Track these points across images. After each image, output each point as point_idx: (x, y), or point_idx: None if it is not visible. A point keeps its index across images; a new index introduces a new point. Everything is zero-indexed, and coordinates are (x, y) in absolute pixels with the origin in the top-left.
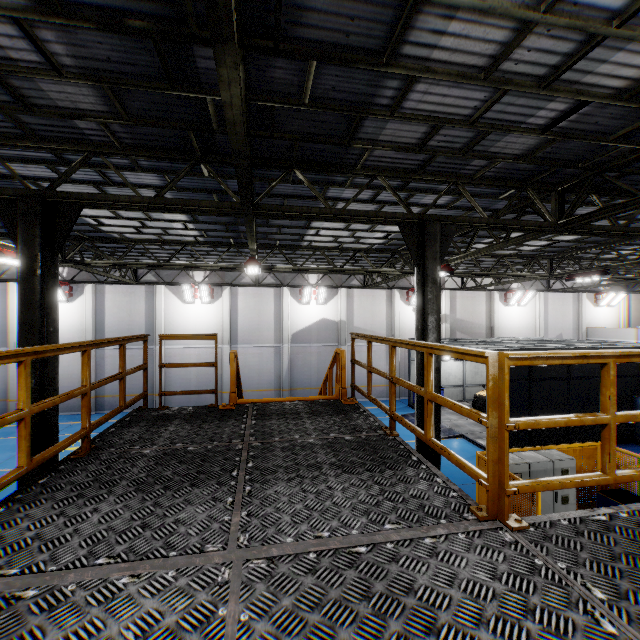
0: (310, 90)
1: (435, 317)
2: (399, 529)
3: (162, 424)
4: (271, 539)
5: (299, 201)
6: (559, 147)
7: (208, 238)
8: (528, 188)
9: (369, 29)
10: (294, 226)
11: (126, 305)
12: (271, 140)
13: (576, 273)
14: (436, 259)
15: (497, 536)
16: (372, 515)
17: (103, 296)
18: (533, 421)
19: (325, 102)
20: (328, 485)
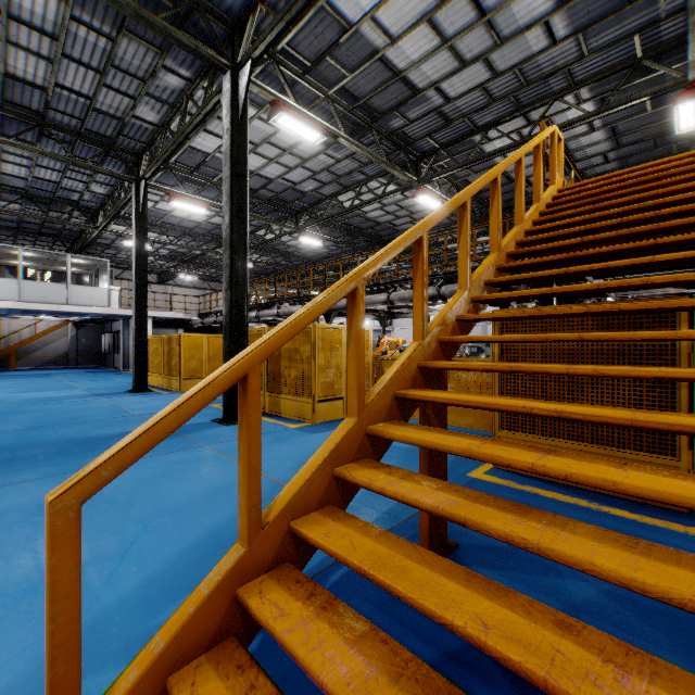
0: None
1: None
2: None
3: None
4: None
5: None
6: None
7: None
8: None
9: None
10: None
11: None
12: None
13: None
14: None
15: None
16: None
17: None
18: None
19: None
20: None
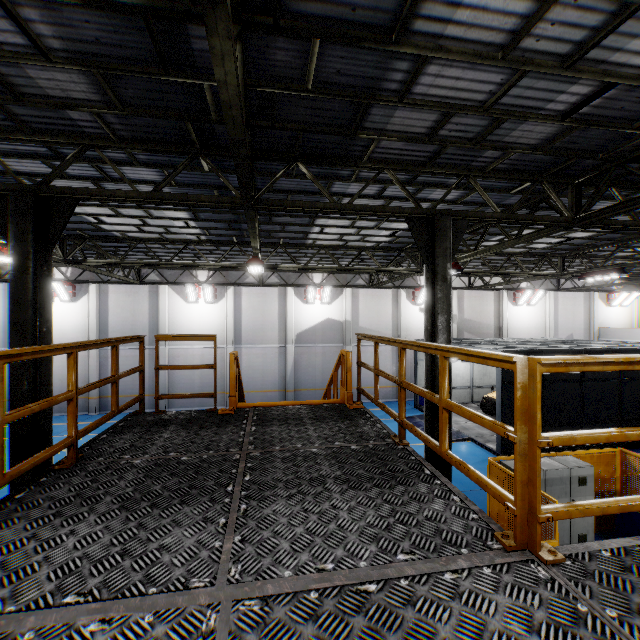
0: (313, 74)
1: (445, 317)
2: (414, 560)
3: (157, 430)
4: (266, 572)
5: (303, 197)
6: (579, 136)
7: (211, 236)
8: (543, 181)
9: (377, 2)
10: (298, 224)
11: (129, 305)
12: (273, 131)
13: (589, 271)
14: (446, 256)
15: (529, 571)
16: (382, 542)
17: (107, 296)
18: (569, 436)
19: (329, 88)
20: (332, 504)
